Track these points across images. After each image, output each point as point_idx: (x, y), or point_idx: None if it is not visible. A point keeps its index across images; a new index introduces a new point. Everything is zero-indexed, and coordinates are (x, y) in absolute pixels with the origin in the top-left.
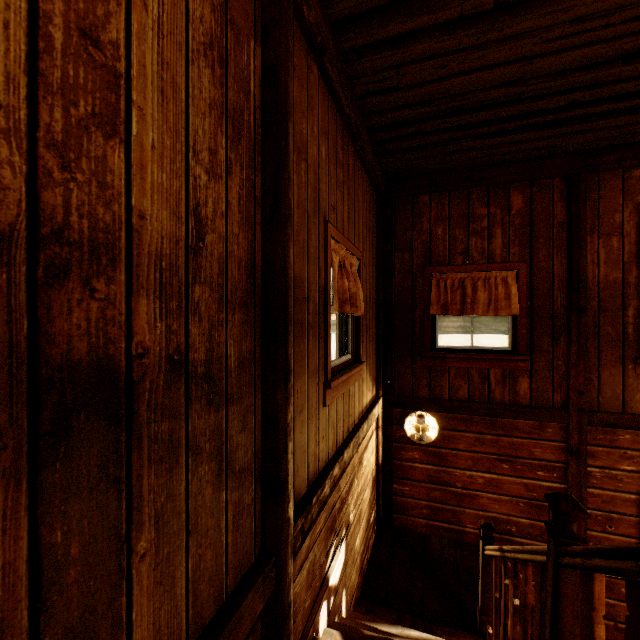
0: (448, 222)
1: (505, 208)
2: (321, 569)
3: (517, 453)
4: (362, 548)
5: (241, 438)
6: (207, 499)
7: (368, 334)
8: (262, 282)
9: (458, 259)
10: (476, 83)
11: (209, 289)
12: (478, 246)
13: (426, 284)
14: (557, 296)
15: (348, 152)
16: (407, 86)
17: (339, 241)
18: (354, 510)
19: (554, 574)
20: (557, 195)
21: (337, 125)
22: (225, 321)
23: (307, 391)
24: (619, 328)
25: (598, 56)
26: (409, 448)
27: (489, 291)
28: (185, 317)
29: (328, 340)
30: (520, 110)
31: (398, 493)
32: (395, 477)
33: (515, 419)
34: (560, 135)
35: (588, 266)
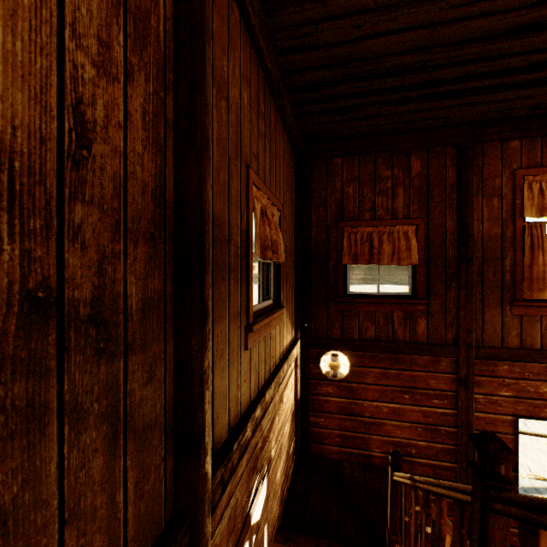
0: (358, 182)
1: (406, 171)
2: (243, 510)
3: (416, 385)
4: (282, 479)
5: (146, 391)
6: (95, 472)
7: (288, 281)
8: (174, 215)
9: (366, 215)
10: (387, 47)
11: (98, 211)
12: (383, 204)
13: (339, 237)
14: (449, 248)
15: (270, 107)
16: (325, 45)
17: (261, 189)
18: (275, 445)
19: (482, 519)
20: (449, 161)
21: (259, 77)
22: (123, 254)
23: (228, 335)
24: (499, 275)
25: (493, 28)
26: (324, 384)
27: (393, 243)
28: (57, 242)
29: (250, 284)
30: (423, 79)
31: (314, 424)
32: (312, 410)
33: (415, 355)
34: (454, 106)
35: (474, 222)
